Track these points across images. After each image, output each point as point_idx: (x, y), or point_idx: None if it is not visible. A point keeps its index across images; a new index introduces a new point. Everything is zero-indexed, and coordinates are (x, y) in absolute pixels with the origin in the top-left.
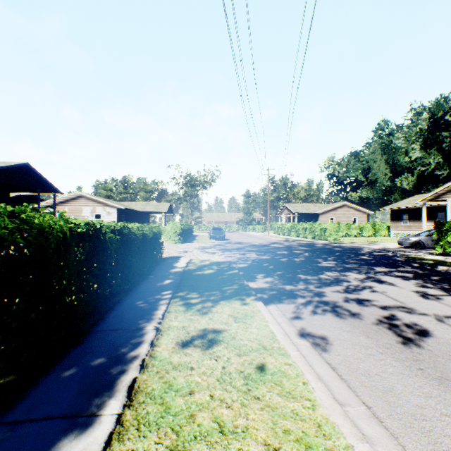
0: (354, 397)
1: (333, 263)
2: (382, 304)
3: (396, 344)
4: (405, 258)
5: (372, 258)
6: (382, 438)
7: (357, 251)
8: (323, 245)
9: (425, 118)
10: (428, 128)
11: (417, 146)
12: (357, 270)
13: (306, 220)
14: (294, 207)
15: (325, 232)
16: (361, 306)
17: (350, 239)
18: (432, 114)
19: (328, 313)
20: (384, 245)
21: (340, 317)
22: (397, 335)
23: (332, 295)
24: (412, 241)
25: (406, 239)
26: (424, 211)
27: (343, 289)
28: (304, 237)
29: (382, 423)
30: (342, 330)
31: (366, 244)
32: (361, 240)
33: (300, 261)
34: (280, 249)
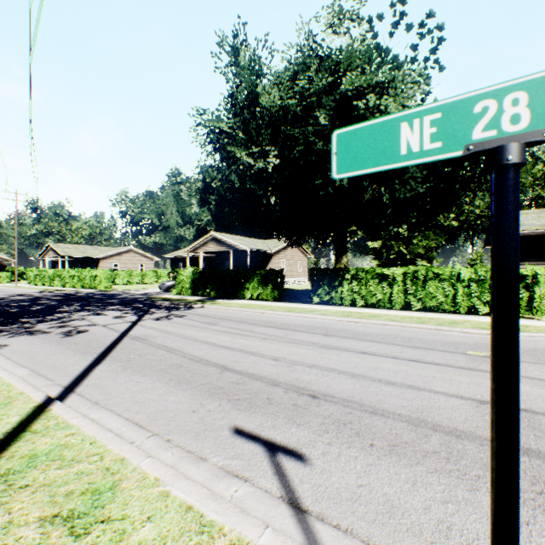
0: (3, 357)
1: (76, 307)
2: (79, 325)
3: (59, 338)
4: (147, 298)
5: (120, 301)
6: (6, 361)
7: (116, 297)
8: (88, 294)
9: (201, 180)
10: (203, 189)
11: (196, 203)
12: (92, 310)
13: (85, 266)
14: (65, 248)
15: (96, 280)
16: (60, 328)
17: (128, 287)
18: (205, 178)
19: (24, 335)
20: (151, 290)
21: (33, 335)
22: (66, 335)
23: (43, 326)
24: (168, 285)
25: (164, 284)
26: (188, 260)
27: (58, 322)
28: (73, 287)
29: (11, 359)
30: (27, 340)
31: (137, 290)
32: (138, 287)
33: (37, 309)
34: (22, 301)
